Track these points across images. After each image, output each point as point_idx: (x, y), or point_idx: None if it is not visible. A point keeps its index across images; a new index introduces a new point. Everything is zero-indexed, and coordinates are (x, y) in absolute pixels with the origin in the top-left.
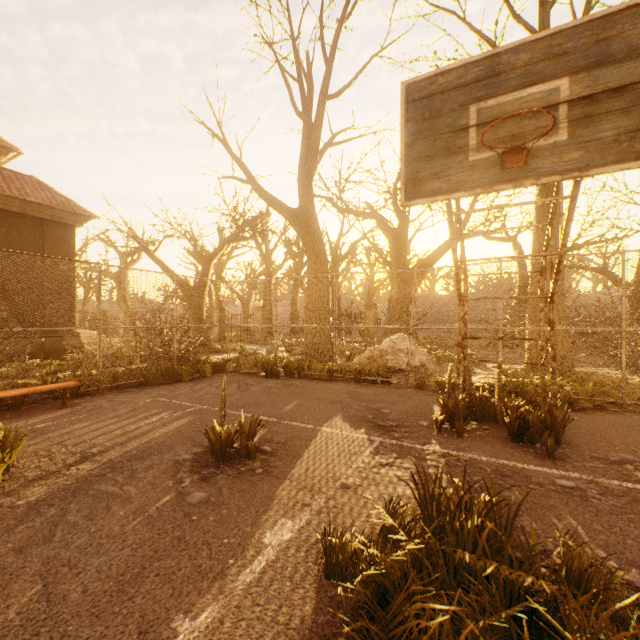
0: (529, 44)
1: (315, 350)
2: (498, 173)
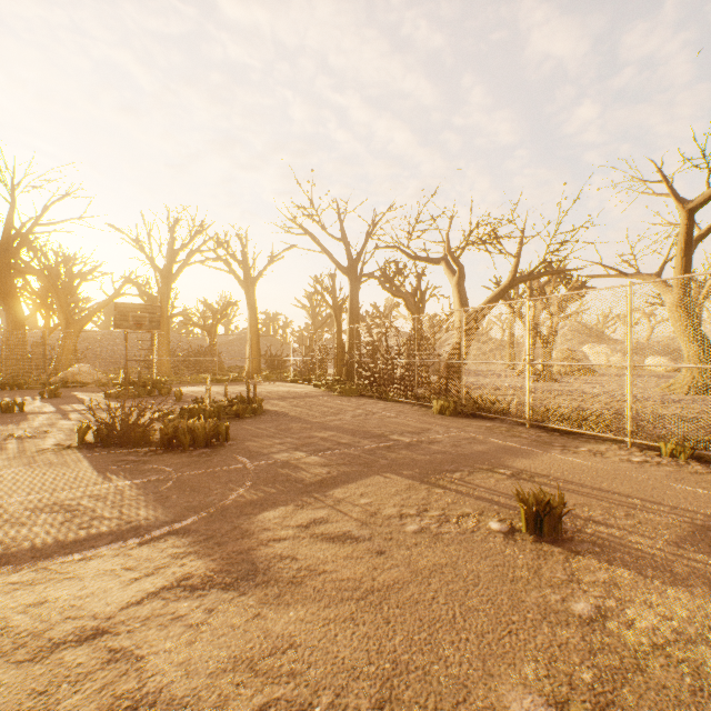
0: (142, 305)
1: (18, 375)
2: (137, 327)
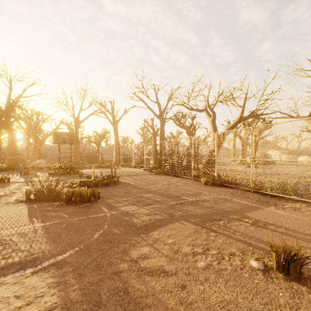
0: (66, 132)
1: (13, 164)
2: (63, 142)
